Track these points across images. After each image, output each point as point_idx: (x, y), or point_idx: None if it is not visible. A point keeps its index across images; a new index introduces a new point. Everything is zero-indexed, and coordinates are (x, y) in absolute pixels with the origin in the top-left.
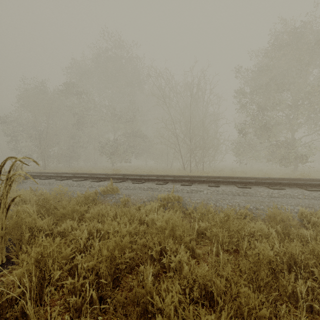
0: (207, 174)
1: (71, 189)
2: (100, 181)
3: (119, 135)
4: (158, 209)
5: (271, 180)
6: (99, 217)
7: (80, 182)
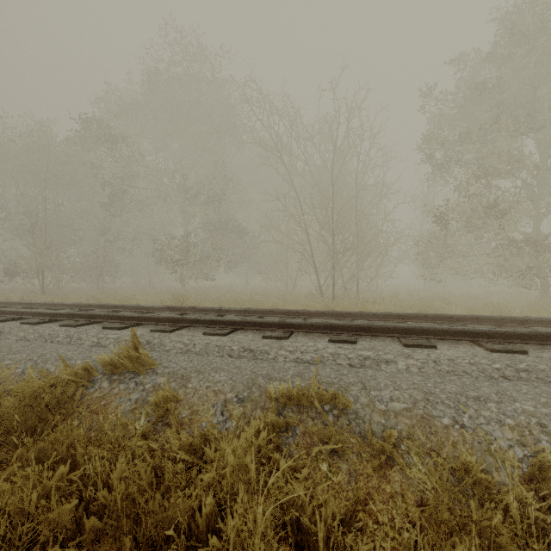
0: (373, 305)
1: (39, 351)
2: (127, 328)
3: (194, 229)
4: (268, 434)
5: (544, 324)
6: (8, 528)
7: (75, 329)
